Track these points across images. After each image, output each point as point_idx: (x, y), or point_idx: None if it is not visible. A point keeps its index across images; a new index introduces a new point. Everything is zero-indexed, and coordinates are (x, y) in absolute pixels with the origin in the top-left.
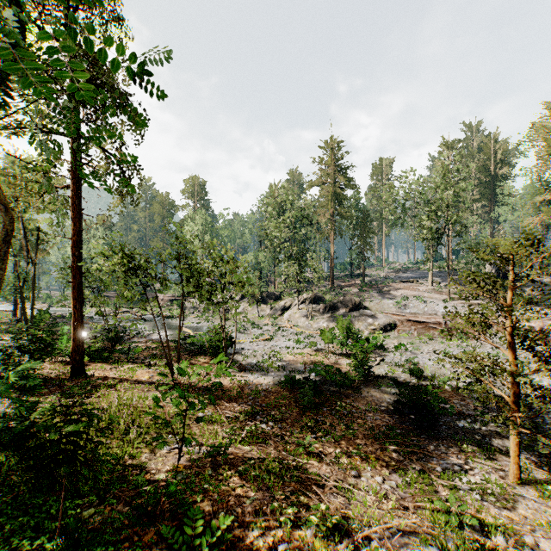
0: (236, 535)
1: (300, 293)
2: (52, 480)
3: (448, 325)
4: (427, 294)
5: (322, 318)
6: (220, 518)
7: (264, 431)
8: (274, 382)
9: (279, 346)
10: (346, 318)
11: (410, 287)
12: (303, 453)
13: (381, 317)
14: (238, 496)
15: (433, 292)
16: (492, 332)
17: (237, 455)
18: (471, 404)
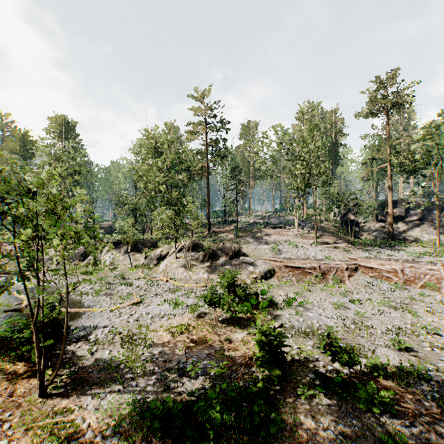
0: None
1: (178, 239)
2: None
3: (322, 269)
4: (296, 239)
5: (202, 268)
6: None
7: None
8: (131, 416)
9: (150, 314)
10: (227, 266)
11: (280, 233)
12: None
13: (261, 263)
14: None
15: (300, 237)
16: (359, 275)
17: None
18: (442, 416)
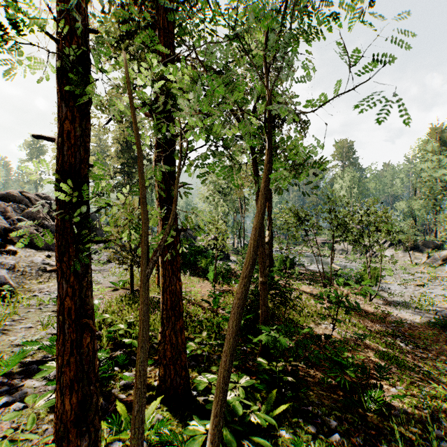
0: (367, 371)
1: None
2: (272, 316)
3: None
4: None
5: None
6: (357, 355)
7: (402, 348)
8: (420, 320)
9: (433, 293)
10: None
11: None
12: (443, 375)
13: None
14: (371, 360)
15: None
16: None
17: (373, 346)
18: None
